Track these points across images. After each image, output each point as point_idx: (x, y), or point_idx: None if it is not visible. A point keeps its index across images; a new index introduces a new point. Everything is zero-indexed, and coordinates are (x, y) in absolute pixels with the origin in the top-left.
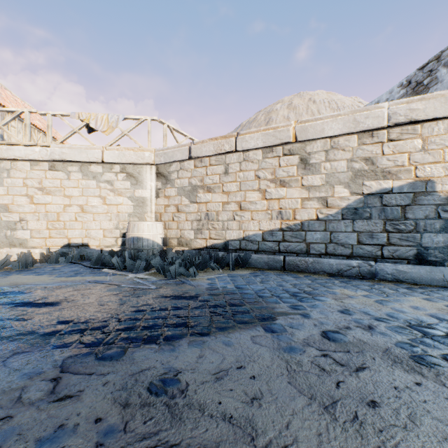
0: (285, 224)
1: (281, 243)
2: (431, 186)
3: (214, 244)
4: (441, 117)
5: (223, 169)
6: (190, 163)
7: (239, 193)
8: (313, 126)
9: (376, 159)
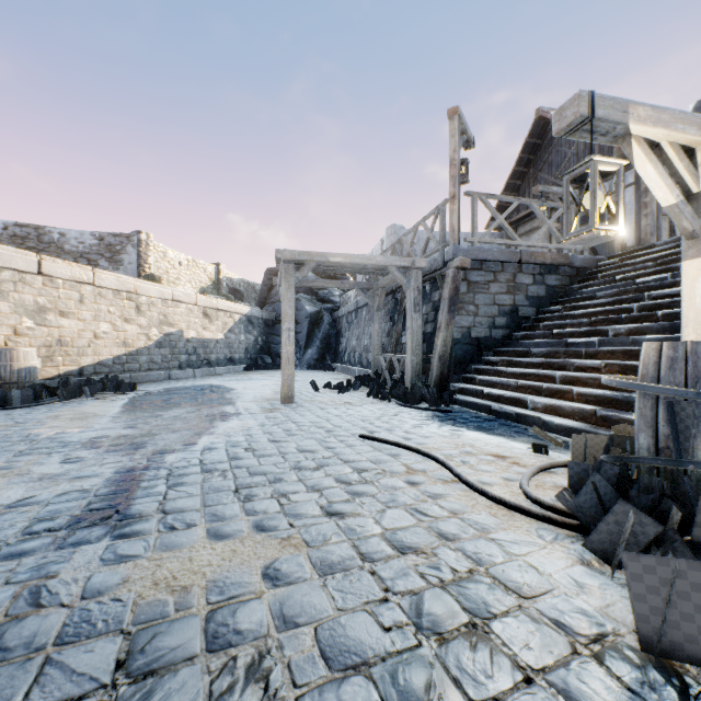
0: (129, 351)
1: (126, 365)
2: (183, 333)
3: (69, 371)
4: (187, 303)
5: (79, 297)
6: (36, 278)
7: (94, 323)
8: (145, 287)
9: (168, 316)
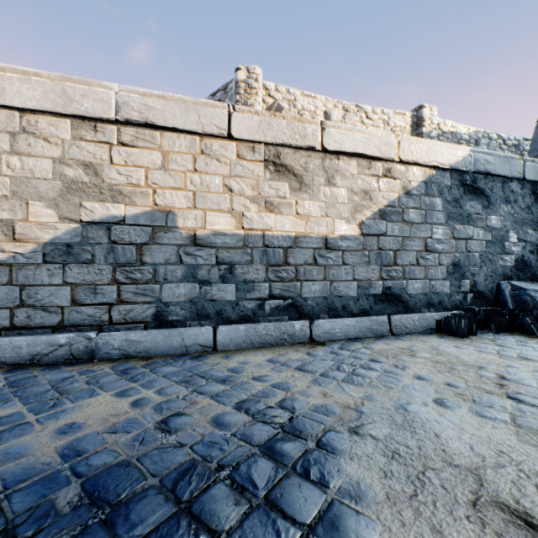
0: None
1: None
2: (173, 220)
3: None
4: (182, 129)
5: None
6: None
7: None
8: None
9: (102, 169)
